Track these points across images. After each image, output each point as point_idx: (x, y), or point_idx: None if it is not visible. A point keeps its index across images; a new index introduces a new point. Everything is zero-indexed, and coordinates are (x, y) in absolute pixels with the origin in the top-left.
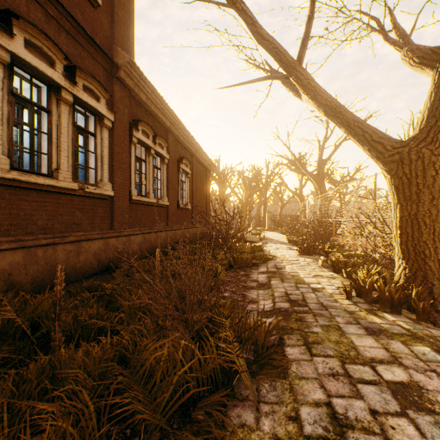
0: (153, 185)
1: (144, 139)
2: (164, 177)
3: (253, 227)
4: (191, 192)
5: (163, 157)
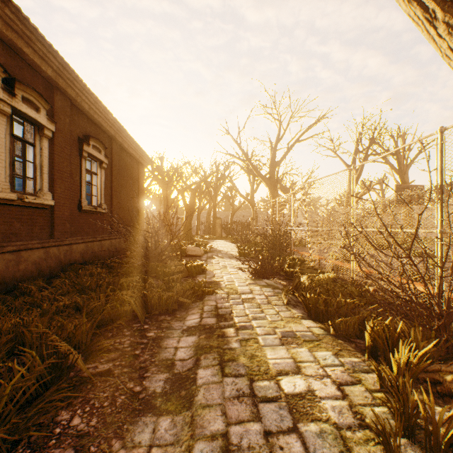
0: (12, 168)
1: None
2: (44, 158)
3: (201, 236)
4: (110, 190)
5: (42, 126)
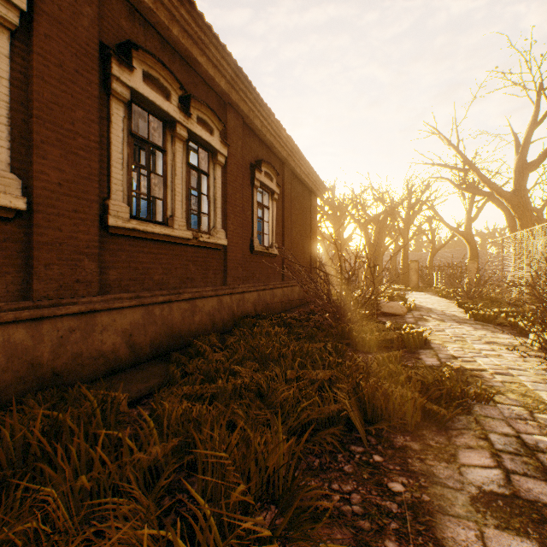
0: (187, 203)
1: (153, 97)
2: (217, 190)
3: (387, 285)
4: (281, 227)
5: (215, 152)
